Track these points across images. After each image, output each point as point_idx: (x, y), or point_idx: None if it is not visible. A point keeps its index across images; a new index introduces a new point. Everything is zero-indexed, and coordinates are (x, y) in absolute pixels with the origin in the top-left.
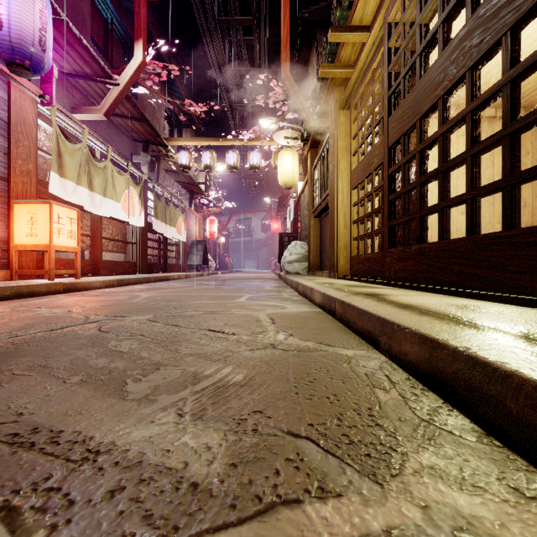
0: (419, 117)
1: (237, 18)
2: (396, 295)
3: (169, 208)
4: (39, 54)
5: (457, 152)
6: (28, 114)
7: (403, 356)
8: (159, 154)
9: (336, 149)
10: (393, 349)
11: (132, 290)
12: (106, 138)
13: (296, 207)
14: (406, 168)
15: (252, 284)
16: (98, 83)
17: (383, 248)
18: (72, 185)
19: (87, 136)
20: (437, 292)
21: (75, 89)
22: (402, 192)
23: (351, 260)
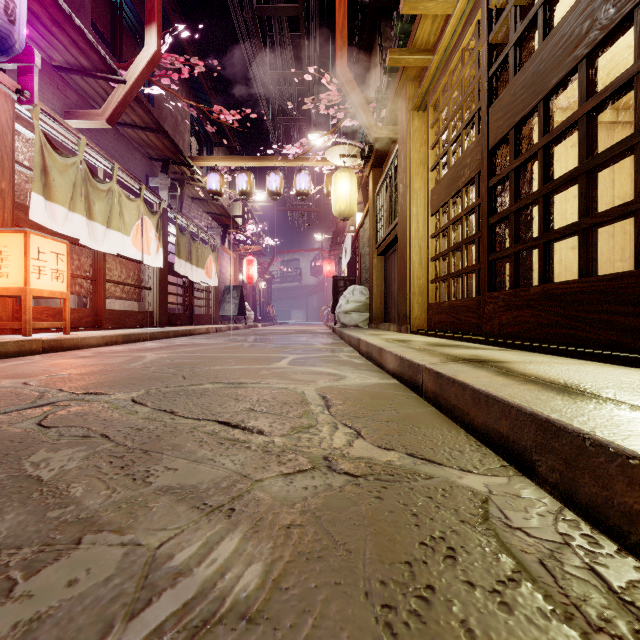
0: (542, 95)
1: (281, 5)
2: (520, 363)
3: (195, 245)
4: (5, 27)
5: (566, 168)
6: (0, 115)
7: (617, 515)
8: (182, 177)
9: (408, 164)
10: (578, 489)
11: (138, 349)
12: (113, 153)
13: (354, 244)
14: (518, 175)
15: (299, 341)
16: (99, 80)
17: (481, 292)
18: (63, 210)
19: (85, 149)
20: (580, 357)
21: (70, 88)
22: (512, 210)
23: (429, 309)
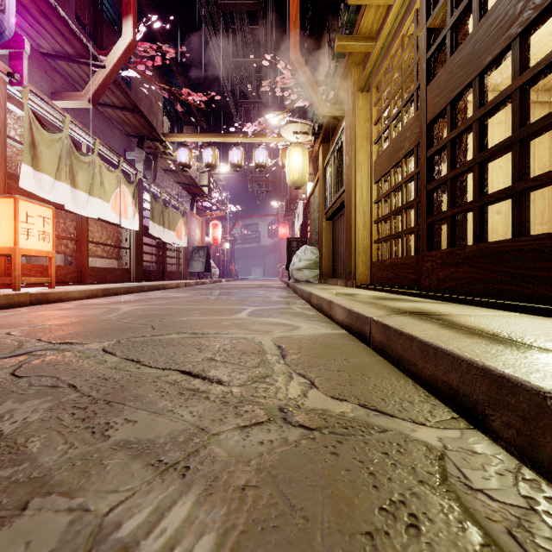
0: (477, 72)
1: (242, 1)
2: (461, 315)
3: (167, 210)
4: None
5: (493, 142)
6: None
7: None
8: (156, 152)
9: (353, 138)
10: (539, 448)
11: (115, 302)
12: (95, 130)
13: (305, 210)
14: (454, 145)
15: (257, 294)
16: (82, 66)
17: (420, 251)
18: (50, 180)
19: (70, 126)
20: (514, 310)
21: (56, 72)
22: (449, 177)
23: (372, 266)
